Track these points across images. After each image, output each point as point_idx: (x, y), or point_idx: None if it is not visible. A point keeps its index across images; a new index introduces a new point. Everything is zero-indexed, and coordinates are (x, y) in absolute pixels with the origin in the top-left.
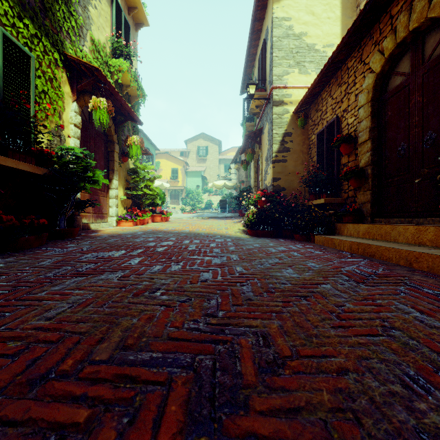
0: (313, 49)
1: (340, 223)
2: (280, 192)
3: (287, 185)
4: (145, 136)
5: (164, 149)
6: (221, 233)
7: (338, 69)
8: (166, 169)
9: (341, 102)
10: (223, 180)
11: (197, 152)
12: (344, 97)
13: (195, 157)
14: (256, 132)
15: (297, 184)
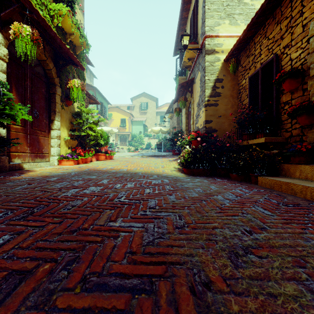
0: (242, 2)
1: (286, 163)
2: (212, 133)
3: (218, 127)
4: (99, 93)
5: (115, 104)
6: (158, 172)
7: (276, 7)
8: (116, 119)
9: (280, 39)
10: (159, 126)
11: (140, 107)
12: (286, 32)
13: (138, 110)
14: (188, 82)
15: (227, 126)
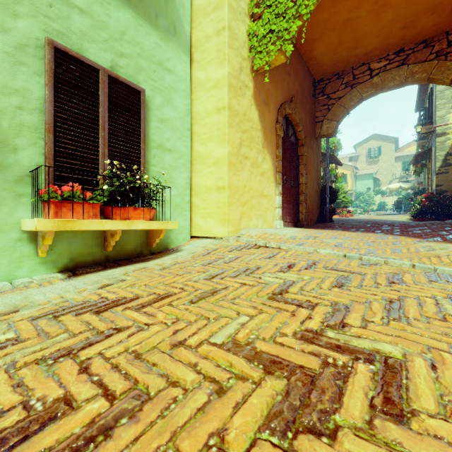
0: None
1: None
2: (442, 193)
3: (449, 189)
4: None
5: None
6: (393, 220)
7: None
8: None
9: None
10: (398, 183)
11: (367, 155)
12: None
13: (365, 159)
14: (425, 151)
15: None
